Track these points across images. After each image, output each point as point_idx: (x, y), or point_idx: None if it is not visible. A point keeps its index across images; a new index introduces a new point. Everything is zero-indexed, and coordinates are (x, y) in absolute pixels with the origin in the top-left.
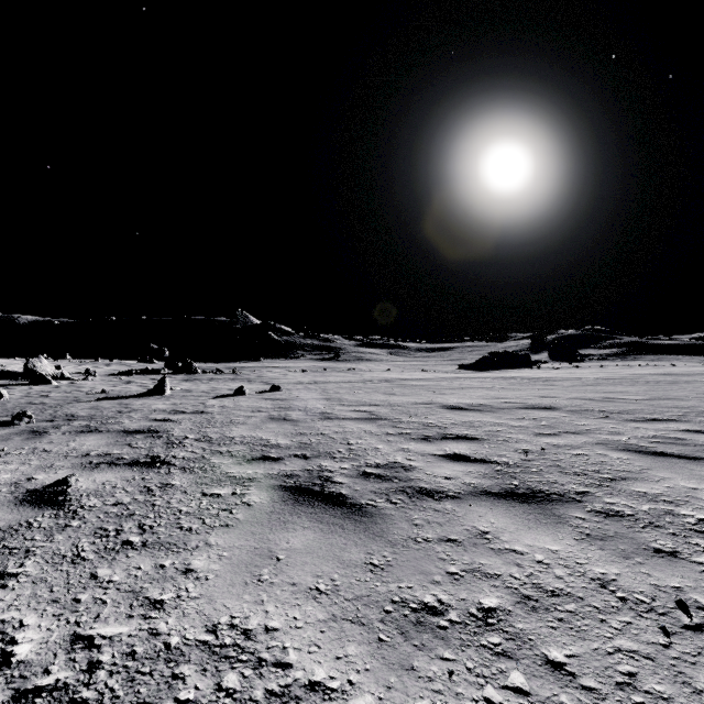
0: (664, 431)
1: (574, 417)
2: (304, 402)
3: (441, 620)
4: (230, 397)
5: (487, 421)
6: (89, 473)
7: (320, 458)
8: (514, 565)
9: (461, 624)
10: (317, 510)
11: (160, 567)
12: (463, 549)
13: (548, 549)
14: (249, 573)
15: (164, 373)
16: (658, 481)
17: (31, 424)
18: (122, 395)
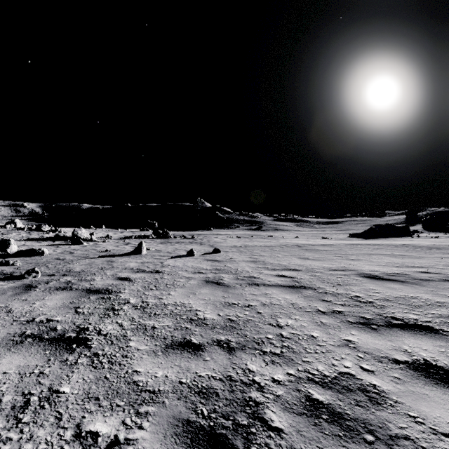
0: None
1: None
2: (235, 264)
3: None
4: (183, 257)
5: (425, 299)
6: (3, 353)
7: (246, 351)
8: None
9: None
10: None
11: None
12: None
13: None
14: None
15: (151, 238)
16: None
17: (36, 277)
18: (116, 253)
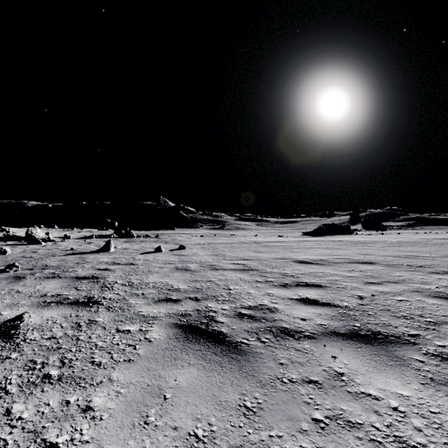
0: None
1: (390, 270)
2: (200, 257)
3: None
4: (152, 253)
5: (327, 272)
6: (40, 310)
7: (207, 300)
8: (373, 413)
9: None
10: (202, 348)
11: (65, 403)
12: (324, 392)
13: (400, 394)
14: (138, 413)
15: (113, 237)
16: None
17: (17, 271)
18: (83, 251)
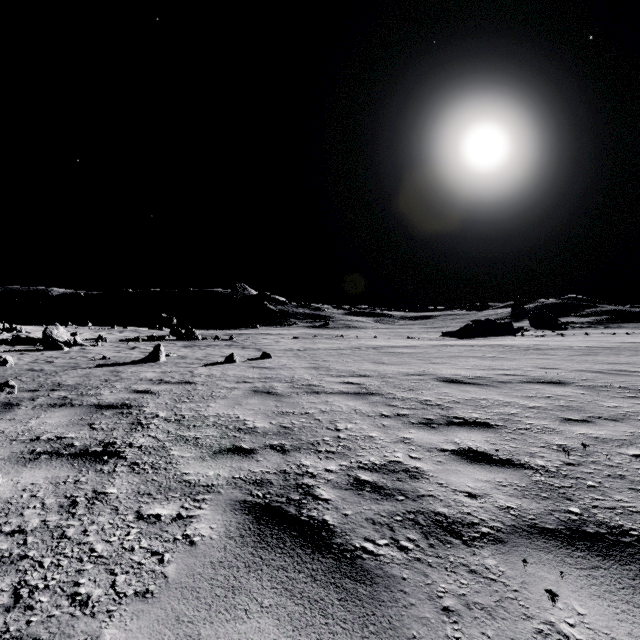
0: None
1: (596, 395)
2: (291, 371)
3: None
4: (220, 365)
5: (494, 400)
6: (19, 469)
7: (301, 451)
8: None
9: None
10: (287, 562)
11: None
12: None
13: None
14: None
15: (168, 339)
16: None
17: (12, 394)
18: (120, 361)
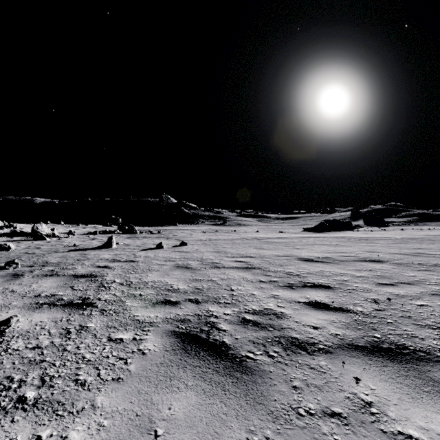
0: None
1: (401, 269)
2: (201, 253)
3: None
4: (153, 250)
5: (335, 272)
6: (31, 313)
7: (208, 303)
8: None
9: None
10: (201, 363)
11: None
12: (352, 431)
13: None
14: None
15: (116, 233)
16: None
17: (17, 268)
18: (85, 248)
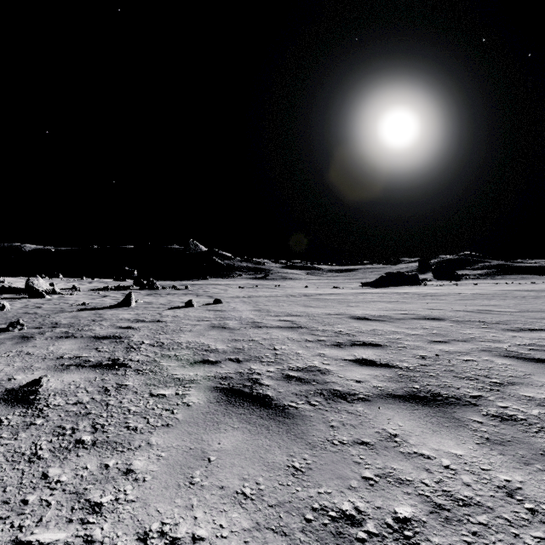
0: (538, 340)
1: (460, 327)
2: (239, 312)
3: (359, 532)
4: (181, 308)
5: (388, 330)
6: (59, 374)
7: (250, 361)
8: (423, 471)
9: (379, 536)
10: (246, 411)
11: (104, 467)
12: (376, 452)
13: (453, 453)
14: (182, 475)
15: (132, 289)
16: (542, 386)
17: (22, 330)
18: (98, 306)
